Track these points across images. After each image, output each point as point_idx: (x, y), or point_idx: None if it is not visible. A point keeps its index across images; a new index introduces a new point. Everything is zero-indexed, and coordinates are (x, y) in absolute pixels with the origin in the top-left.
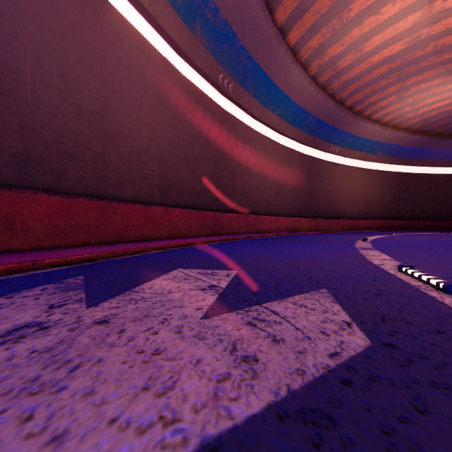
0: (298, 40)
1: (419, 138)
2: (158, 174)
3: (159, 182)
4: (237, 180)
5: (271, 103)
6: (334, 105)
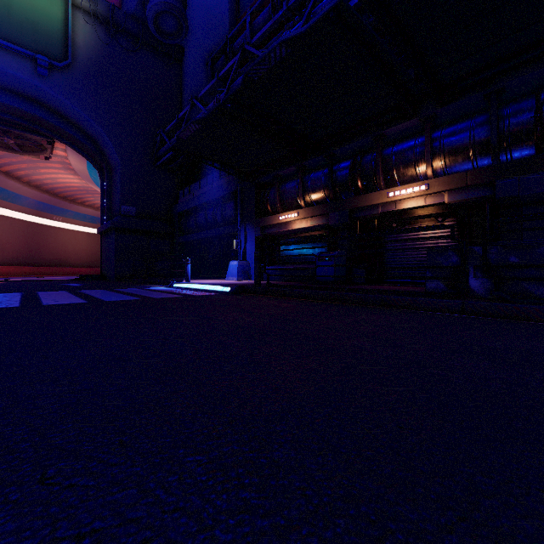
0: (9, 170)
1: None
2: None
3: None
4: None
5: None
6: (49, 196)
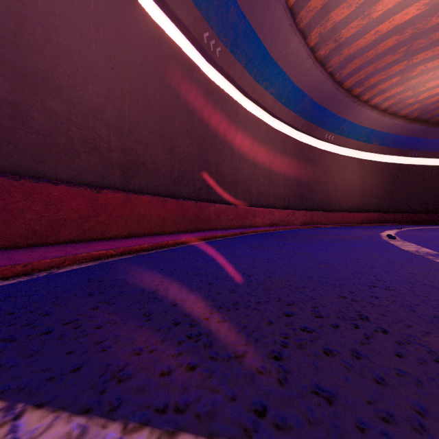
0: None
1: (417, 126)
2: (118, 147)
3: (119, 159)
4: (226, 165)
5: (264, 78)
6: (333, 85)
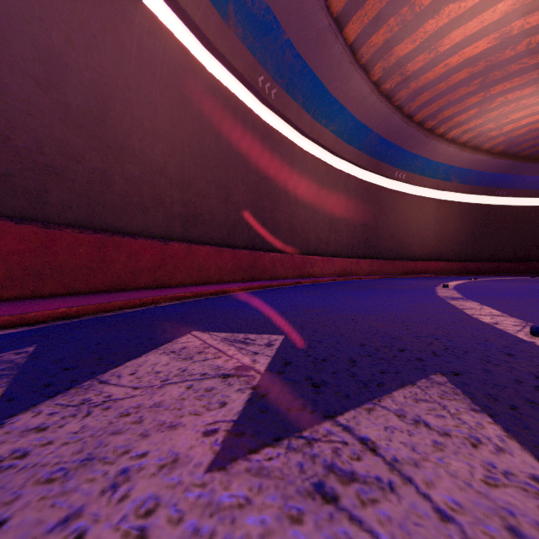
0: (358, 35)
1: (503, 161)
2: (179, 200)
3: (180, 211)
4: (282, 211)
5: (324, 116)
6: (401, 120)
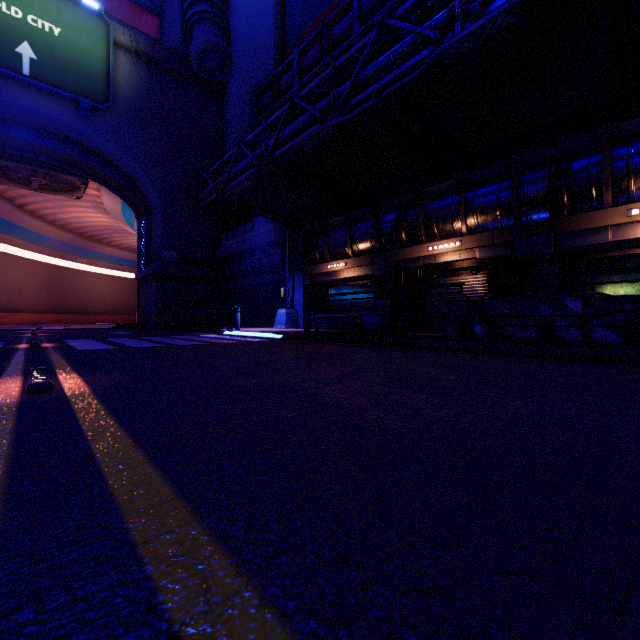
0: (34, 209)
1: None
2: None
3: None
4: None
5: (13, 232)
6: (74, 236)
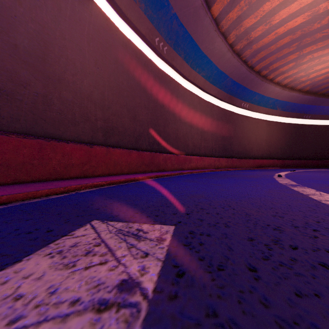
0: (220, 12)
1: (309, 97)
2: (101, 118)
3: (102, 125)
4: (170, 127)
5: (197, 66)
6: (246, 69)
